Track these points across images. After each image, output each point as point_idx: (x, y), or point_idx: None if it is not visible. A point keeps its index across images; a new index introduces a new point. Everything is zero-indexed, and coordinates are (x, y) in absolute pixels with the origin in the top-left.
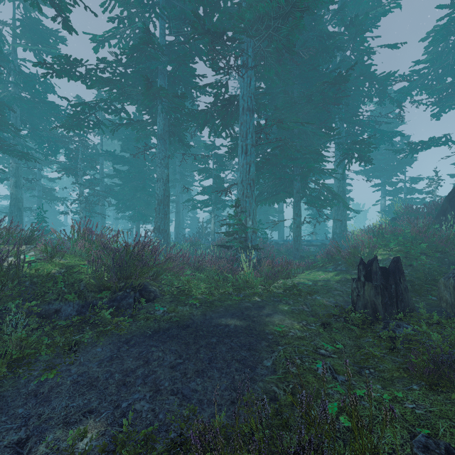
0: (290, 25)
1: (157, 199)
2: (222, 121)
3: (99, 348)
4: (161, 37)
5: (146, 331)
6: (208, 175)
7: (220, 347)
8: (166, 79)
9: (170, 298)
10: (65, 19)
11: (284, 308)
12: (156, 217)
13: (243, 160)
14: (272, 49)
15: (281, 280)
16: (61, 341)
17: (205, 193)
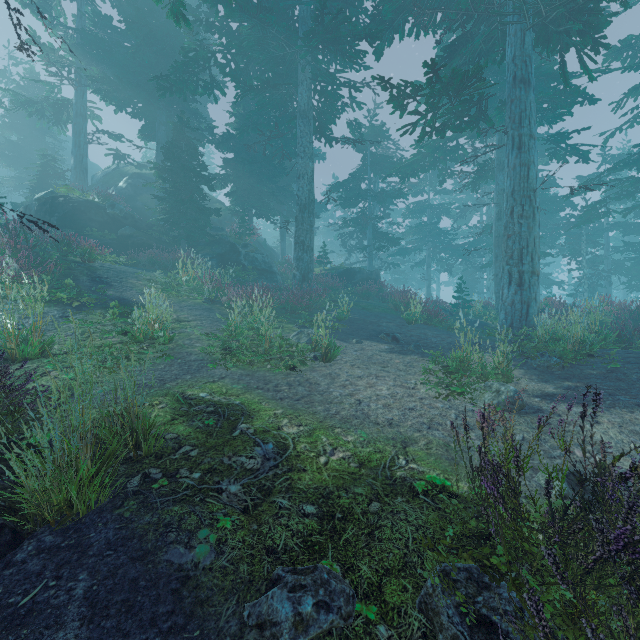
0: None
1: None
2: None
3: None
4: None
5: None
6: None
7: None
8: None
9: None
10: (584, 158)
11: None
12: None
13: None
14: None
15: None
16: None
17: None
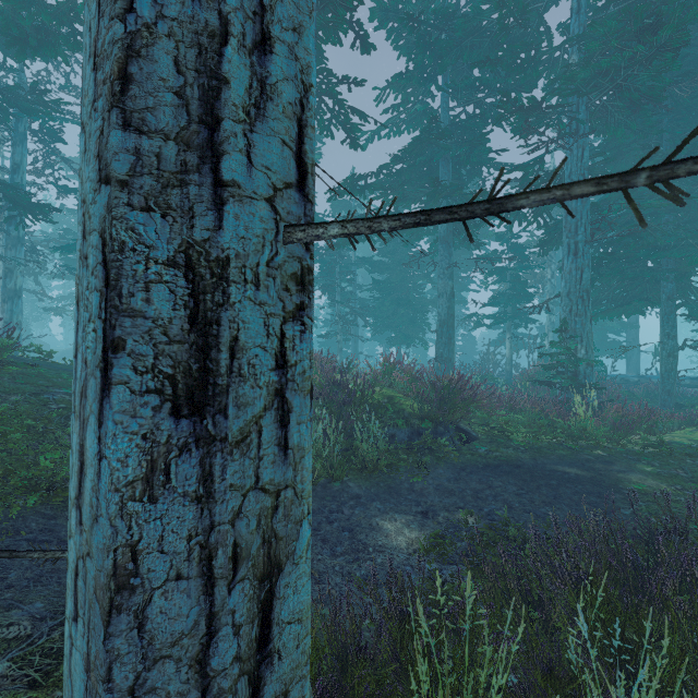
0: (654, 70)
1: (438, 319)
2: (535, 211)
3: (440, 469)
4: (444, 113)
5: (477, 464)
6: (501, 277)
7: (562, 488)
8: (450, 164)
9: (487, 438)
10: (353, 139)
11: (645, 467)
12: (438, 343)
13: (570, 264)
14: (621, 104)
15: (637, 435)
16: (410, 458)
17: (497, 305)
